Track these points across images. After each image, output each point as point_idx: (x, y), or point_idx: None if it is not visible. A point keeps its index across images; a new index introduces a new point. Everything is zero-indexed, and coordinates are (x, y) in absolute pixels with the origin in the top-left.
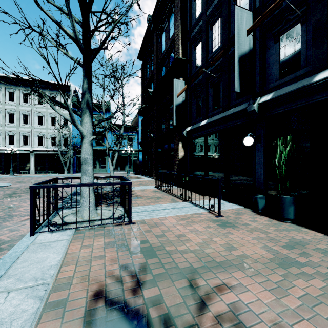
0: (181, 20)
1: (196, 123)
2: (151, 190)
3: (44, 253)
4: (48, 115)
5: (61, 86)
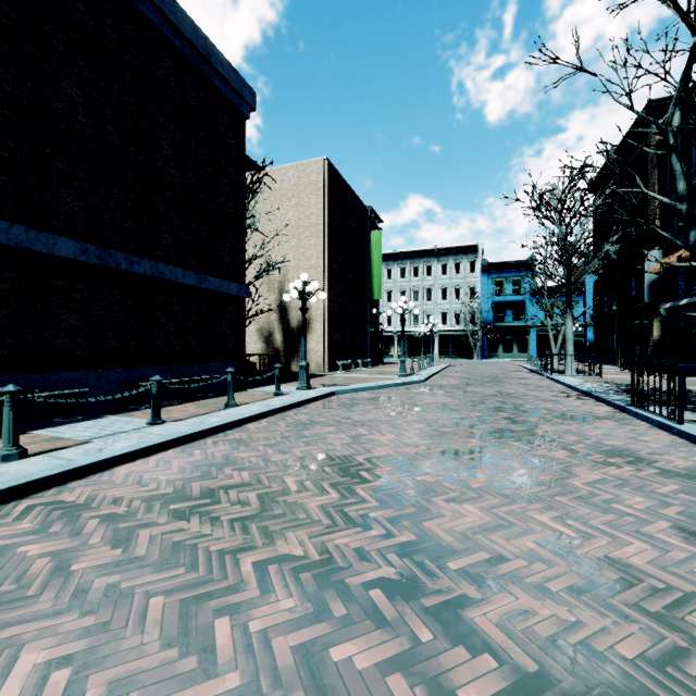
0: (657, 179)
1: (677, 298)
2: (614, 372)
3: (567, 378)
4: (452, 287)
5: (467, 248)
